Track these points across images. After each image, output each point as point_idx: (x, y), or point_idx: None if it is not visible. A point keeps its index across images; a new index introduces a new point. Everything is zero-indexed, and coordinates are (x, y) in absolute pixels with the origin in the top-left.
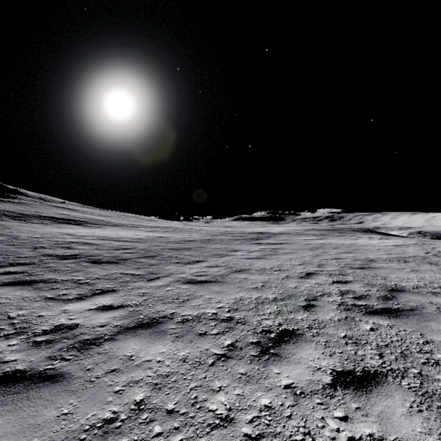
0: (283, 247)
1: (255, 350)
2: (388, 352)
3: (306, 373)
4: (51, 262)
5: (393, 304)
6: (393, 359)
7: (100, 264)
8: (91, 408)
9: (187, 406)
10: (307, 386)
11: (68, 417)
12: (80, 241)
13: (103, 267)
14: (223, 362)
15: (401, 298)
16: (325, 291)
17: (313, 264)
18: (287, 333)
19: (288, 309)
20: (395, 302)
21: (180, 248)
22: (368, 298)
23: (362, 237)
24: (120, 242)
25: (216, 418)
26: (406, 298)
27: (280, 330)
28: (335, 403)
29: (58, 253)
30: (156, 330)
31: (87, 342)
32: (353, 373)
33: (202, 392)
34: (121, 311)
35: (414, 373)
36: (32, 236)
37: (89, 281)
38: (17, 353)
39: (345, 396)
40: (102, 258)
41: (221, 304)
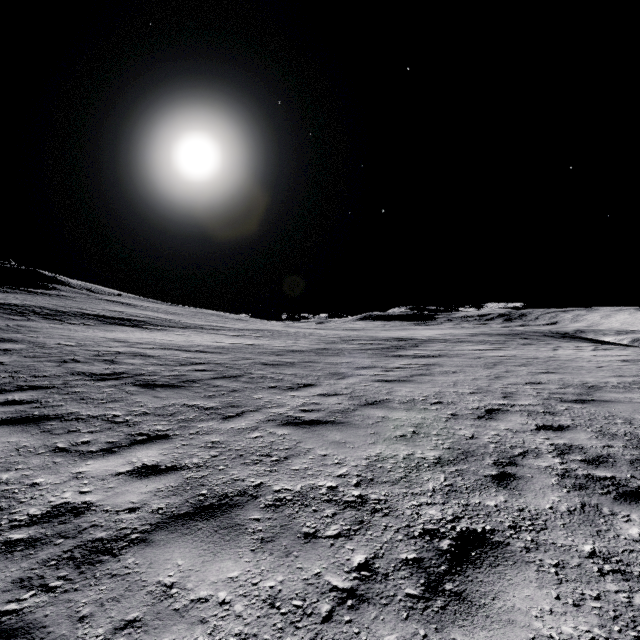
0: (440, 363)
1: (415, 581)
2: None
3: None
4: (80, 384)
5: None
6: None
7: (154, 390)
8: None
9: None
10: None
11: None
12: (131, 351)
13: (156, 393)
14: (351, 613)
15: None
16: (527, 445)
17: (495, 392)
18: (473, 539)
19: (466, 482)
20: None
21: (279, 363)
22: (614, 463)
23: (563, 346)
24: (190, 353)
25: None
26: None
27: (459, 531)
28: None
29: (95, 371)
30: (225, 523)
31: (97, 545)
32: None
33: None
34: (171, 477)
35: None
36: (64, 342)
37: (130, 418)
38: None
39: None
40: (158, 379)
41: (344, 469)
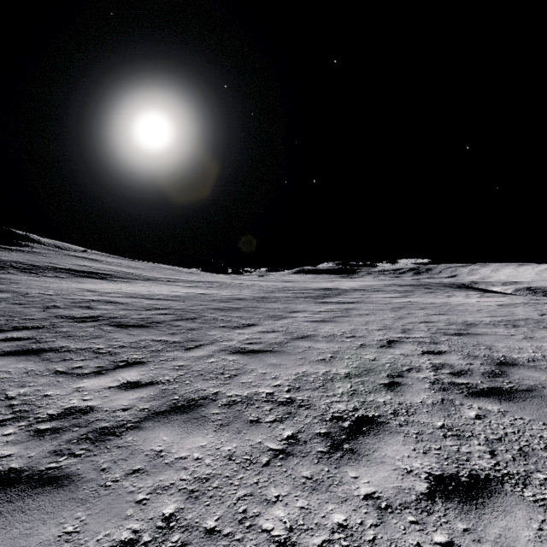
0: (357, 307)
1: (324, 444)
2: (502, 449)
3: (393, 477)
4: (65, 325)
5: (504, 382)
6: (510, 459)
7: (127, 329)
8: (105, 525)
9: (233, 524)
10: (395, 497)
11: (73, 538)
12: (102, 299)
13: (129, 331)
14: (281, 461)
15: (513, 375)
16: (413, 364)
17: (396, 329)
18: (366, 421)
19: (366, 388)
20: (506, 379)
21: (227, 308)
22: (471, 374)
23: (456, 294)
24: (153, 301)
25: (271, 542)
26: (520, 374)
27: (356, 417)
28: (434, 522)
29: (75, 315)
30: (193, 415)
31: (104, 431)
32: (457, 478)
33: (253, 503)
34: (150, 389)
35: (540, 479)
36: (43, 292)
37: (111, 350)
38: (13, 446)
39: (448, 512)
40: (129, 321)
41: (279, 382)
